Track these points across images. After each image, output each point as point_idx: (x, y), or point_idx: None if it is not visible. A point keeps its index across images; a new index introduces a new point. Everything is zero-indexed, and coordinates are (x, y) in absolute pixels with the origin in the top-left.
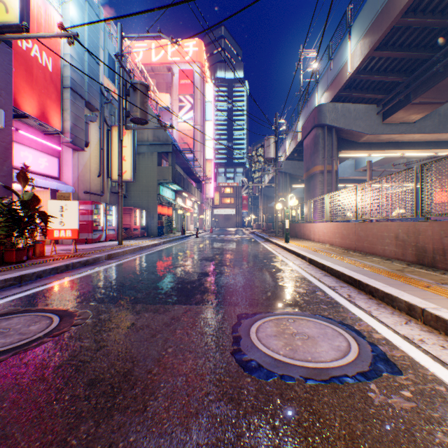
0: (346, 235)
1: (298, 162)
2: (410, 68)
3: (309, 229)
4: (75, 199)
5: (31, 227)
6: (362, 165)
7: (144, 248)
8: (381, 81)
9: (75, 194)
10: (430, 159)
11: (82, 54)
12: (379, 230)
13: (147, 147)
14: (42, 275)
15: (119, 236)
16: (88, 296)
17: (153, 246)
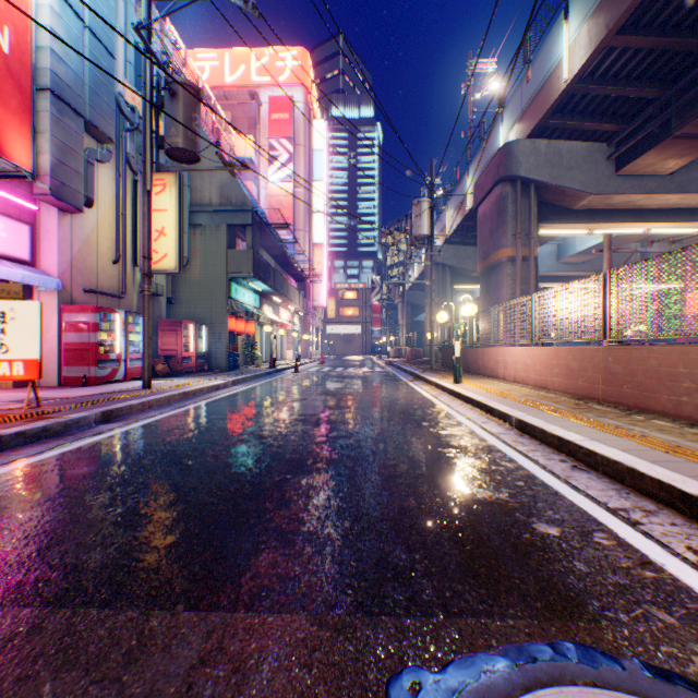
0: (577, 371)
1: (465, 248)
2: (674, 73)
3: (495, 359)
4: (64, 302)
5: None
6: (569, 252)
7: (192, 395)
8: (619, 98)
9: (64, 294)
10: (679, 244)
11: (76, 31)
12: (665, 362)
13: (209, 215)
14: None
15: (144, 373)
16: None
17: (212, 390)
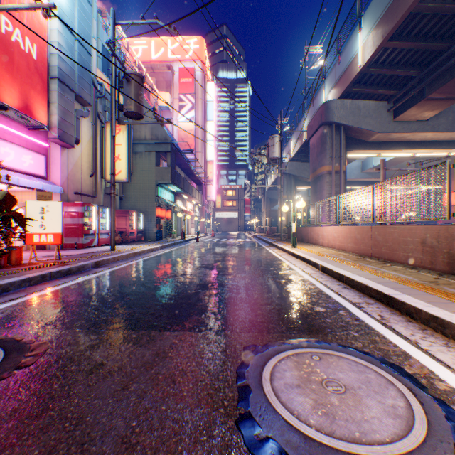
0: (360, 240)
1: (303, 163)
2: (425, 61)
3: (317, 233)
4: (64, 200)
5: (2, 231)
6: (369, 166)
7: (139, 254)
8: (393, 75)
9: (64, 195)
10: (439, 161)
11: (71, 42)
12: (401, 235)
13: (144, 146)
14: (9, 288)
15: (111, 241)
16: (56, 318)
17: (149, 252)
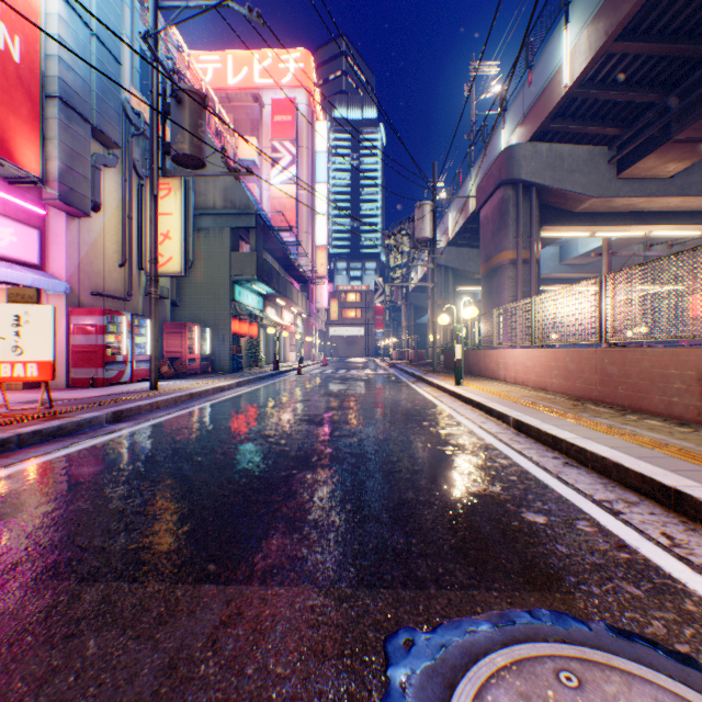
0: (575, 372)
1: (467, 250)
2: (673, 78)
3: (496, 361)
4: (72, 305)
5: None
6: (572, 255)
7: (198, 396)
8: (619, 103)
9: (72, 297)
10: (682, 246)
11: (84, 39)
12: (657, 364)
13: (213, 218)
14: None
15: (151, 374)
16: None
17: (217, 392)
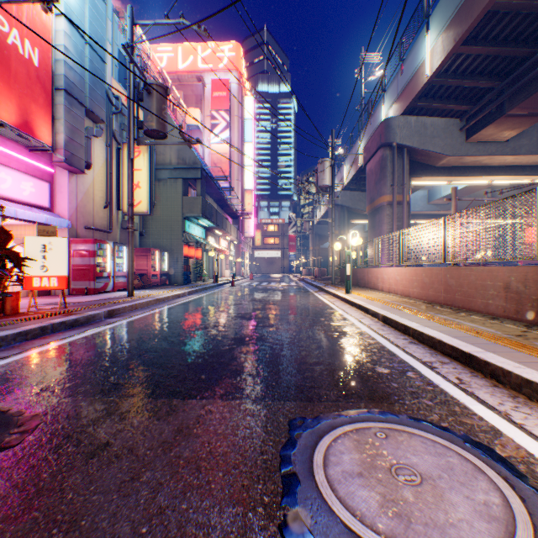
0: (428, 284)
1: (358, 193)
2: (505, 70)
3: (376, 276)
4: (72, 236)
5: None
6: (437, 196)
7: (162, 301)
8: (467, 87)
9: (72, 231)
10: (520, 190)
11: (81, 47)
12: (479, 278)
13: (169, 172)
14: None
15: (129, 285)
16: (54, 382)
17: (175, 298)
